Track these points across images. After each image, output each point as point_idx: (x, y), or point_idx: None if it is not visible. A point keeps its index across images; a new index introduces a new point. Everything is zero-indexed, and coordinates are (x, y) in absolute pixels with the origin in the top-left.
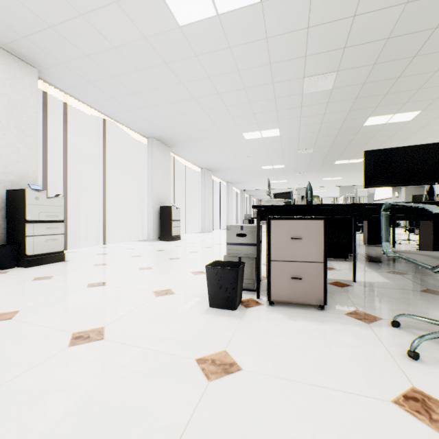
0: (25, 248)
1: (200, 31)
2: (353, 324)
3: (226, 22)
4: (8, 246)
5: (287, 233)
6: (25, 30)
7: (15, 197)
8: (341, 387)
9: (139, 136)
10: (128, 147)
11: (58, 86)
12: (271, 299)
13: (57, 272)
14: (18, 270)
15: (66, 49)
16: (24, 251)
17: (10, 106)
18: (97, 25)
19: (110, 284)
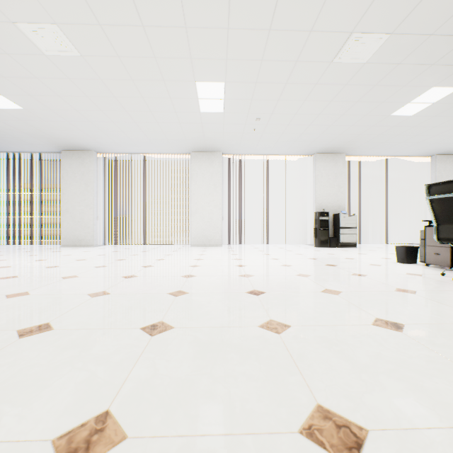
0: (339, 239)
1: (426, 111)
2: (450, 273)
3: (442, 101)
4: (333, 238)
5: (432, 233)
6: (339, 146)
7: (336, 217)
8: (399, 270)
9: (421, 157)
10: (413, 167)
11: (355, 155)
12: (425, 262)
13: (350, 250)
14: (337, 248)
15: (355, 144)
16: (339, 240)
17: (334, 177)
18: (367, 134)
19: (367, 254)
